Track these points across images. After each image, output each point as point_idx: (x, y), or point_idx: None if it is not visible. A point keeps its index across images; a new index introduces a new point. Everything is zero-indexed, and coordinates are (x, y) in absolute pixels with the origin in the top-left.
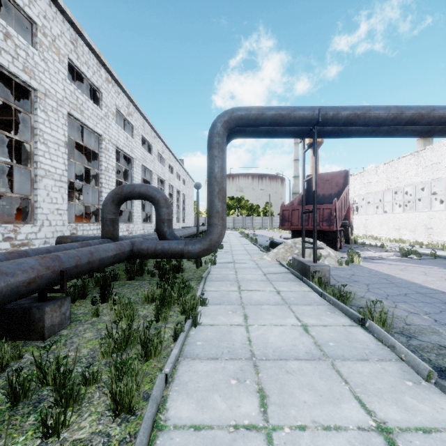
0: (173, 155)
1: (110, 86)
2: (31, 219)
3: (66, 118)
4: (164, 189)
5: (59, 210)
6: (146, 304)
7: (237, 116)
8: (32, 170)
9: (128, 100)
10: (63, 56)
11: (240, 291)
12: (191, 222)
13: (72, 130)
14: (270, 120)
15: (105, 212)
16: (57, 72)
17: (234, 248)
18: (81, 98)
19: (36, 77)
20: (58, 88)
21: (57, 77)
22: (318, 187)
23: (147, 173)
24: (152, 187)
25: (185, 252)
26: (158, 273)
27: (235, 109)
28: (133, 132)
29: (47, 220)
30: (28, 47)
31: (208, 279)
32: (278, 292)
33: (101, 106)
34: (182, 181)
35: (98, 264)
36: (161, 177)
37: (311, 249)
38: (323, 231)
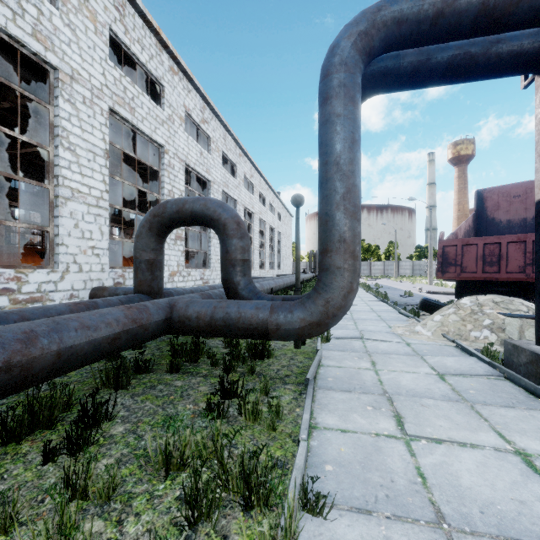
0: (265, 181)
1: (176, 79)
2: (49, 261)
3: (107, 115)
4: (252, 224)
5: (95, 248)
6: (163, 477)
7: (389, 17)
8: (51, 188)
9: (203, 101)
10: (101, 25)
11: (407, 440)
12: (289, 269)
13: (124, 141)
14: (476, 11)
15: (138, 247)
16: (92, 48)
17: (353, 307)
18: (131, 90)
19: (56, 50)
20: (93, 70)
21: (92, 55)
22: (497, 208)
23: (230, 204)
24: (214, 201)
25: (271, 327)
26: (222, 362)
27: (384, 1)
28: (210, 145)
29: (74, 263)
30: (41, 2)
31: (318, 381)
32: (526, 459)
33: (162, 106)
34: (276, 215)
35: (54, 364)
36: (249, 209)
37: (523, 320)
38: (523, 283)
